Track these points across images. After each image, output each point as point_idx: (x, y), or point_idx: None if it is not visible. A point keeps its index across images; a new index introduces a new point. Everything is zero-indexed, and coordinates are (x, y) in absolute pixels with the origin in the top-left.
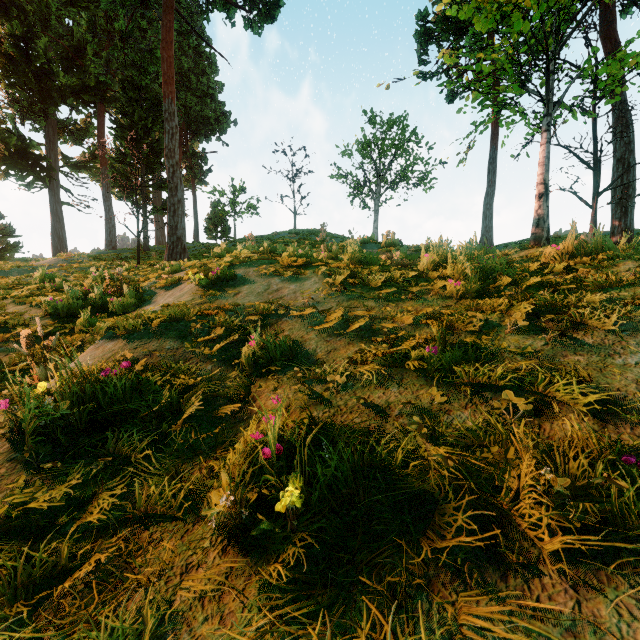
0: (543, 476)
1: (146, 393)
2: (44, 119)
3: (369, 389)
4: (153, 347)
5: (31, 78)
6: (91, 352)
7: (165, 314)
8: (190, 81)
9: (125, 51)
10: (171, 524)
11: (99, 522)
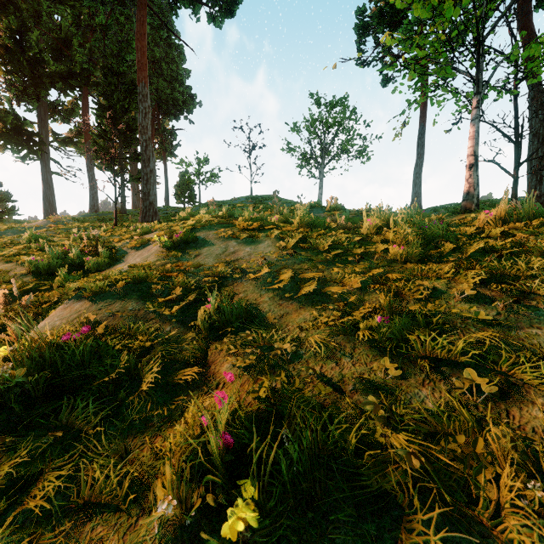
0: (531, 490)
1: (105, 357)
2: (37, 101)
3: (322, 358)
4: (116, 308)
5: (25, 66)
6: (60, 312)
7: (129, 276)
8: (161, 68)
9: (105, 42)
10: (114, 516)
11: (41, 509)
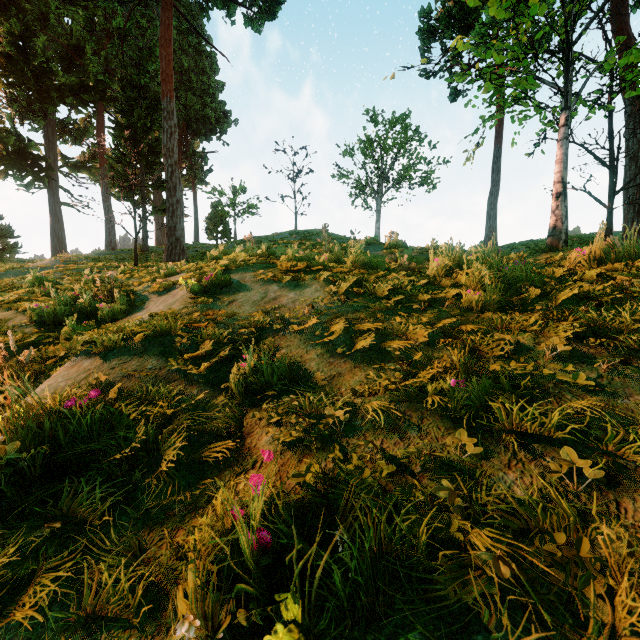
0: None
1: (117, 428)
2: (43, 119)
3: (382, 431)
4: (133, 367)
5: (30, 77)
6: (65, 371)
7: (149, 328)
8: (190, 80)
9: (124, 49)
10: (123, 634)
11: (33, 623)
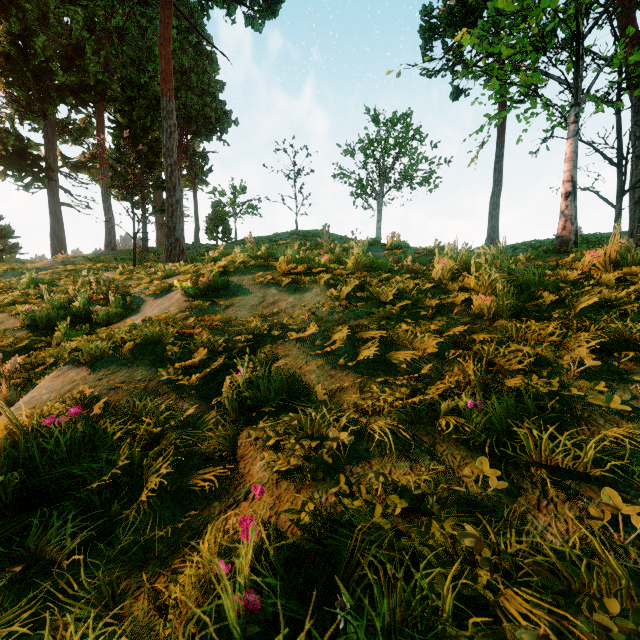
0: None
1: (99, 449)
2: (43, 119)
3: (390, 459)
4: (121, 378)
5: (29, 77)
6: (50, 382)
7: (139, 335)
8: (190, 80)
9: (123, 48)
10: None
11: None
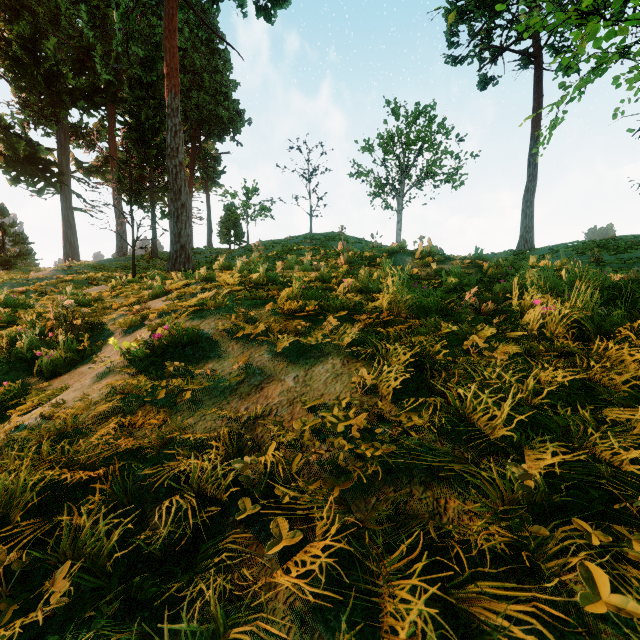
0: None
1: None
2: (56, 123)
3: None
4: None
5: (40, 81)
6: None
7: None
8: (203, 79)
9: (129, 45)
10: None
11: None
